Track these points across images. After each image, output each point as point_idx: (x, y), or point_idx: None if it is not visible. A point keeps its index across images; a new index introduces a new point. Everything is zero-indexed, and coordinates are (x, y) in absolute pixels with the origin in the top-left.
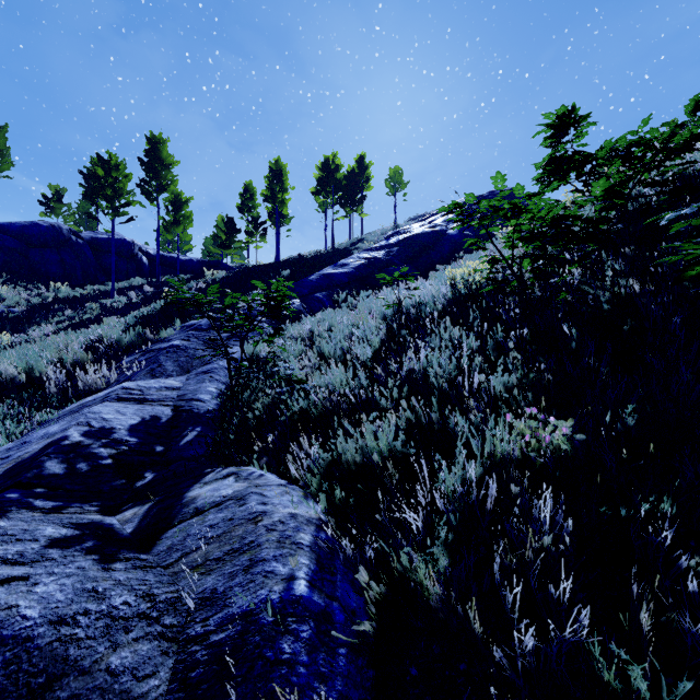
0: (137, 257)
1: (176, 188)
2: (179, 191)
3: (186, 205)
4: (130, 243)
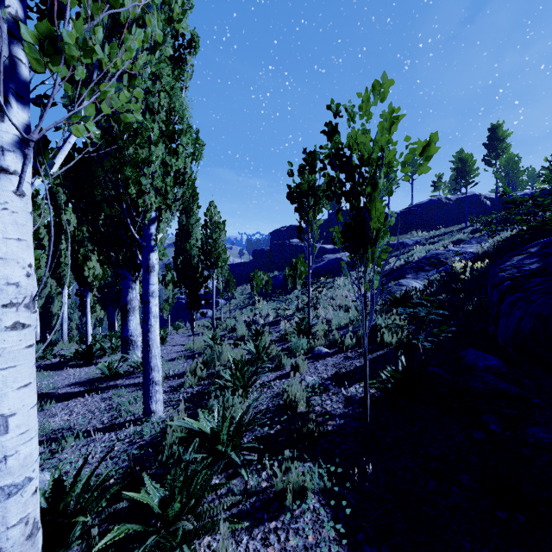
0: (482, 202)
1: (509, 151)
2: (509, 154)
3: (514, 161)
4: (478, 195)
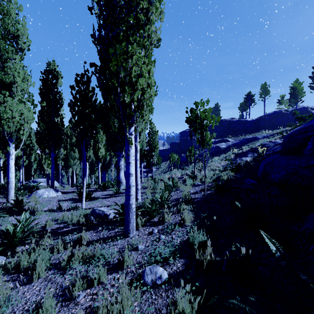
0: (309, 112)
1: None
2: None
3: None
4: (306, 107)
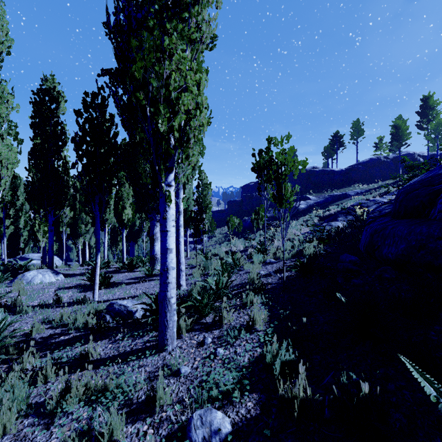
0: (416, 160)
1: (438, 117)
2: (438, 120)
3: None
4: (412, 154)
